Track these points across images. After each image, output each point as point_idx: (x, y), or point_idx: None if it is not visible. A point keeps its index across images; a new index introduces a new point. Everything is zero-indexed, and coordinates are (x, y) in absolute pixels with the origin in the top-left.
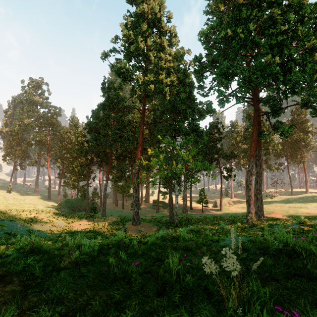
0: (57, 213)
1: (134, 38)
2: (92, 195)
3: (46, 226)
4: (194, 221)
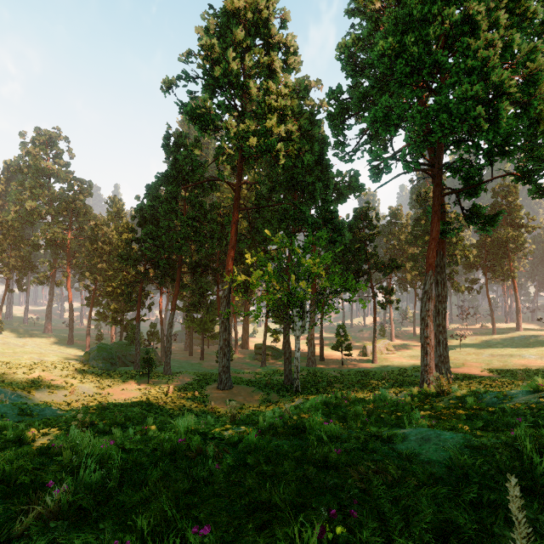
0: (81, 370)
1: (221, 54)
2: (148, 337)
3: (59, 395)
4: (329, 381)
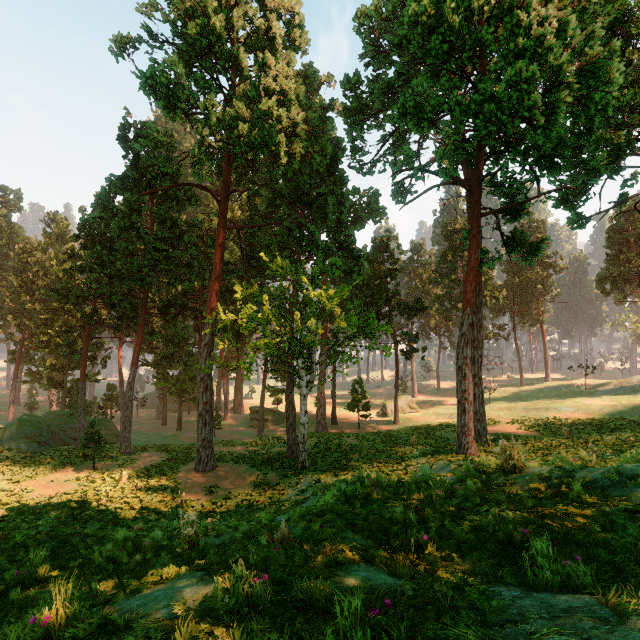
0: None
1: (198, 7)
2: (104, 403)
3: None
4: (344, 451)
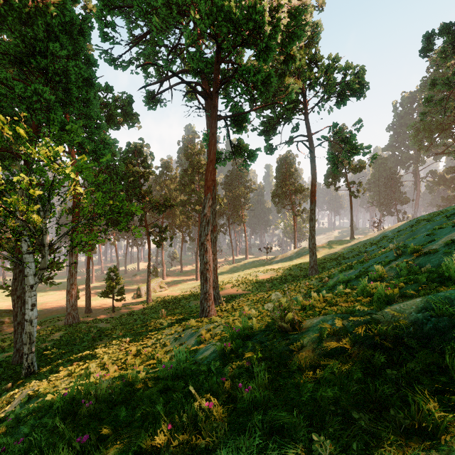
0: None
1: None
2: None
3: None
4: (91, 339)
